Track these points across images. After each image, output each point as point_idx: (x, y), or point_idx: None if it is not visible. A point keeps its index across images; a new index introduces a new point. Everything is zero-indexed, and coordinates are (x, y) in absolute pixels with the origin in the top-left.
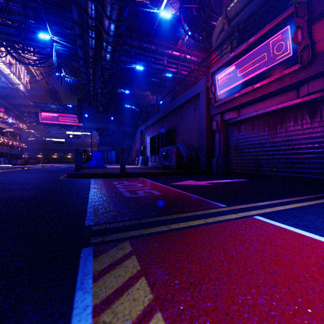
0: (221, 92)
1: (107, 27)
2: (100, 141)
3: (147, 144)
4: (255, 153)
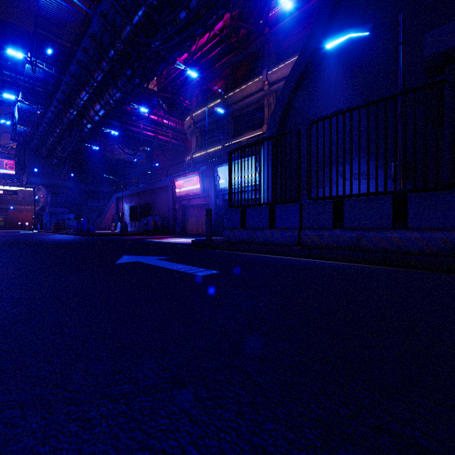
0: (179, 191)
1: (94, 117)
2: (53, 201)
3: (124, 211)
4: (195, 223)
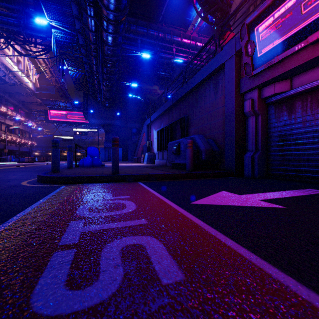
0: (265, 51)
1: None
2: (107, 138)
3: (153, 139)
4: None
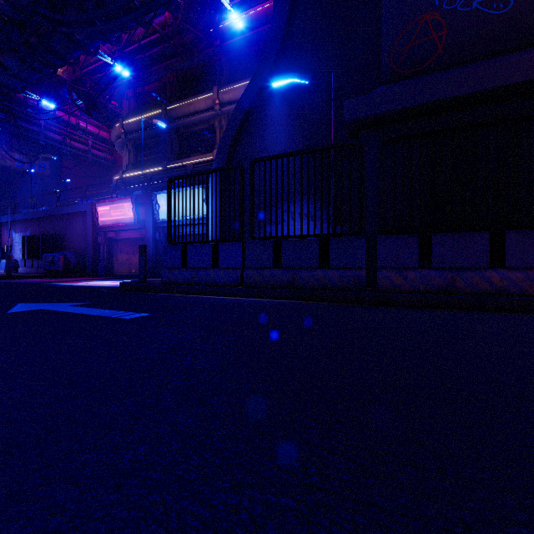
0: (103, 220)
1: None
2: None
3: (13, 243)
4: (126, 261)
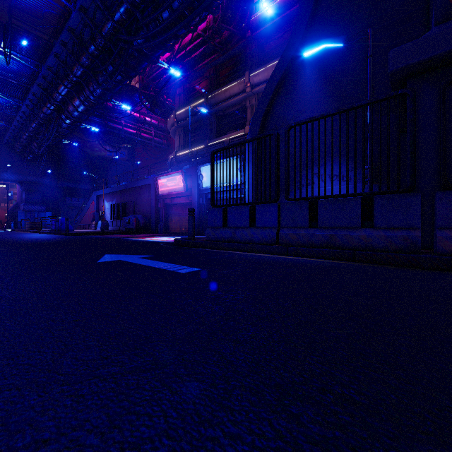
0: (162, 190)
1: (73, 112)
2: (28, 198)
3: (105, 209)
4: (178, 222)
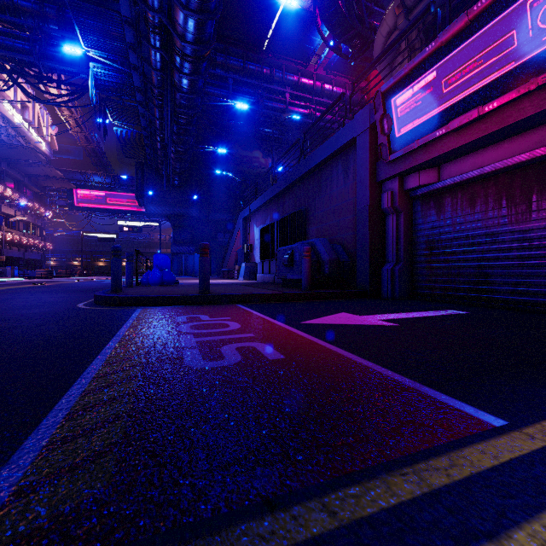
0: (404, 131)
1: (181, 25)
2: (176, 237)
3: (254, 241)
4: (476, 254)
